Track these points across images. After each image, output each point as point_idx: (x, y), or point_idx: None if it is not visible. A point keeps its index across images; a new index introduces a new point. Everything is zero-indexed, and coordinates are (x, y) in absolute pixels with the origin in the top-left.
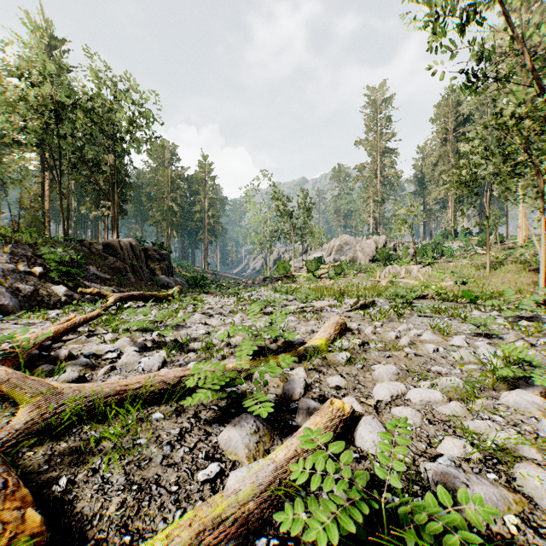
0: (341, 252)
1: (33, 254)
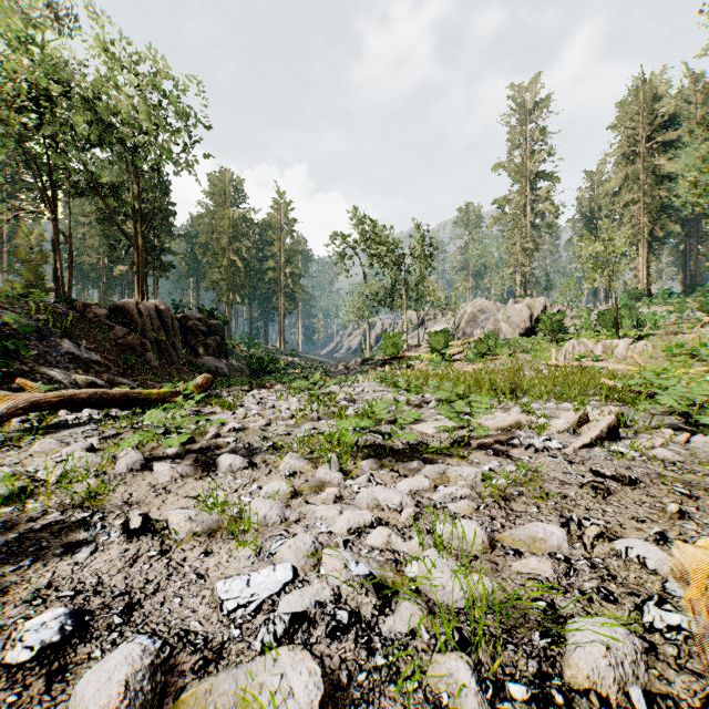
0: (474, 324)
1: None
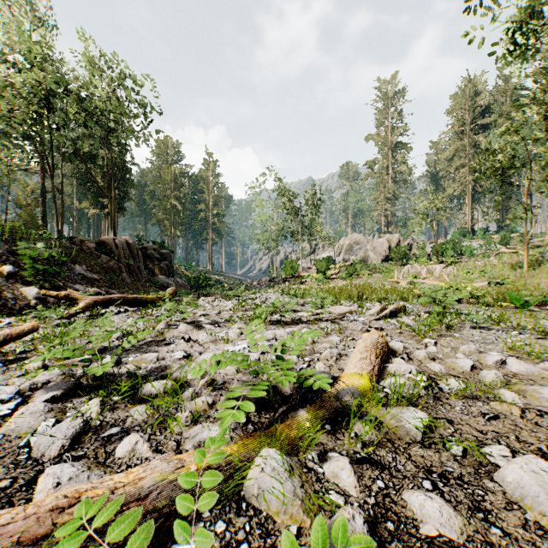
0: (351, 252)
1: (8, 251)
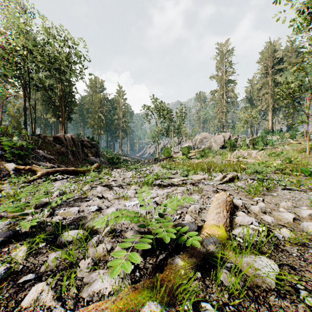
0: (202, 143)
1: None
